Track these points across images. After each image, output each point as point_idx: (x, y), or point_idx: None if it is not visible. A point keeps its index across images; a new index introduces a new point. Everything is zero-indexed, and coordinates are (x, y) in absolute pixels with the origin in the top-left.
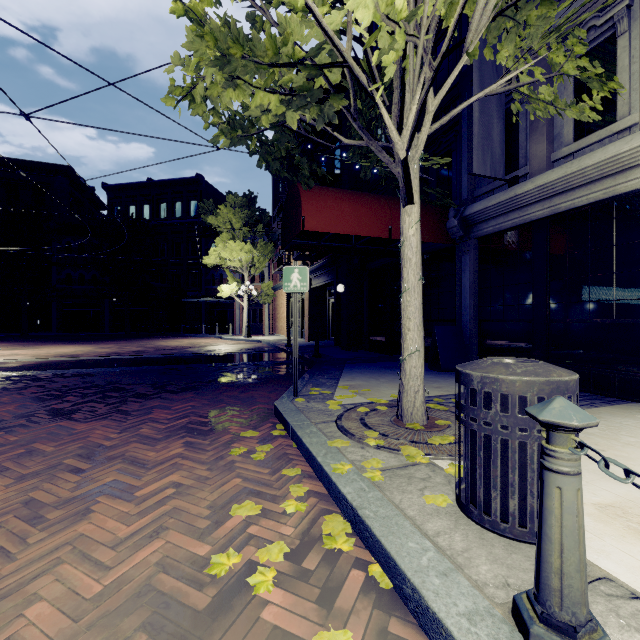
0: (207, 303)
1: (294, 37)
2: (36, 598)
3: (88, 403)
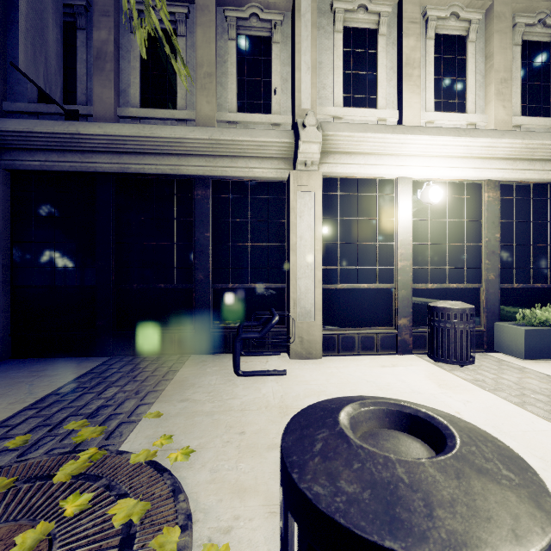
0: None
1: None
2: None
3: None
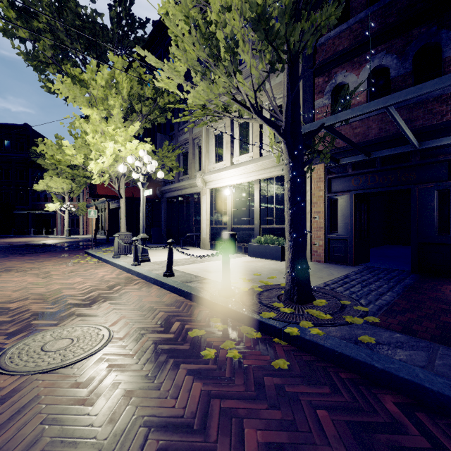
0: (34, 214)
1: (88, 174)
2: (45, 264)
3: (9, 255)
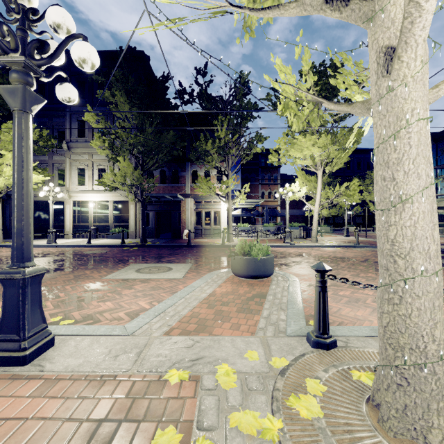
0: None
1: None
2: None
3: None
